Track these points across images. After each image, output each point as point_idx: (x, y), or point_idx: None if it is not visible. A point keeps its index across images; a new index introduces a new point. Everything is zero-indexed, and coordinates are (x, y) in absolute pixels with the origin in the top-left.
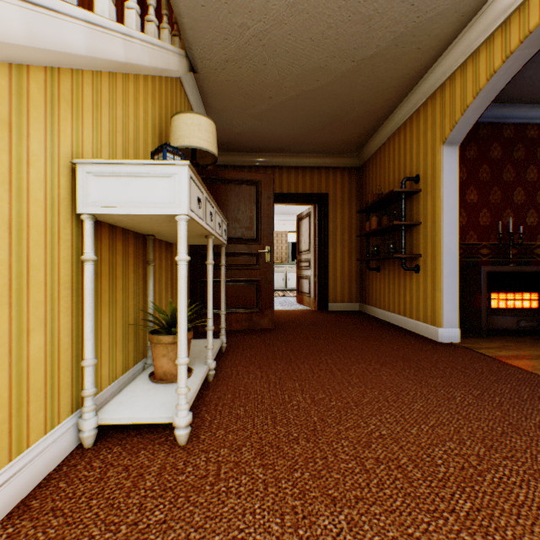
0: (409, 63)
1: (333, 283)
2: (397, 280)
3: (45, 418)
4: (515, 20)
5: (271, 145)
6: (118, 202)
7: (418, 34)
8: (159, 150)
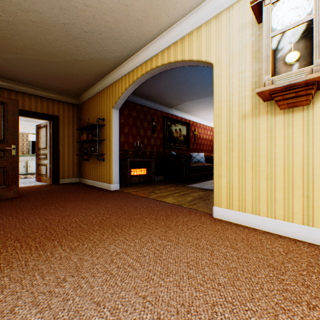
0: (99, 70)
1: (63, 168)
2: (97, 165)
3: None
4: (131, 74)
5: (15, 77)
6: None
7: (101, 61)
8: None
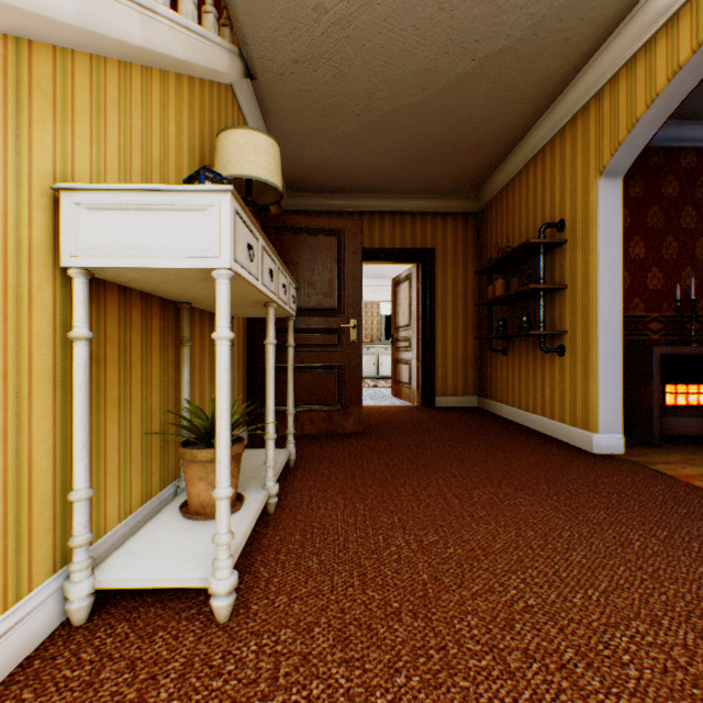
0: (552, 62)
1: (442, 370)
2: (532, 366)
3: (3, 585)
4: None
5: (358, 183)
6: (124, 249)
7: (566, 17)
8: (193, 177)
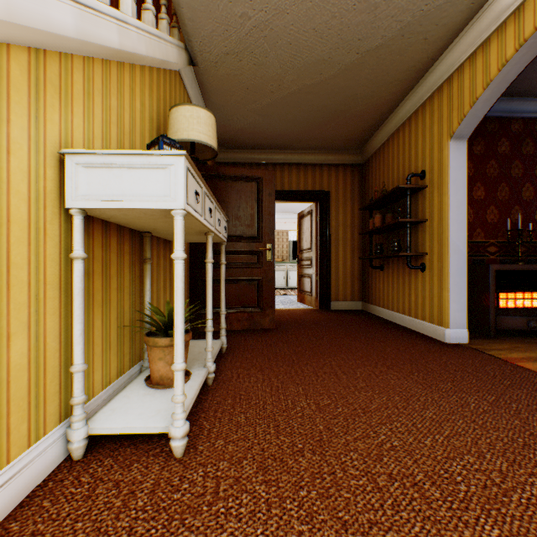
0: (415, 55)
1: (335, 282)
2: (402, 279)
3: (28, 429)
4: (530, 6)
5: (272, 142)
6: (109, 195)
7: (425, 23)
8: (155, 142)
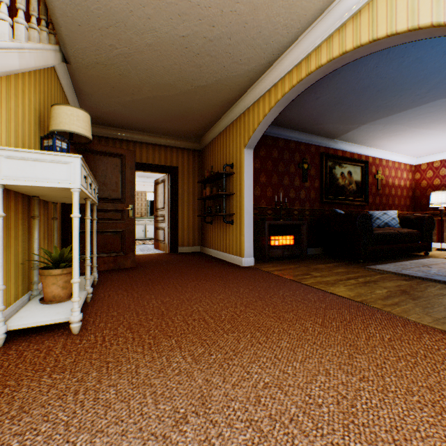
0: (226, 95)
1: (182, 233)
2: (222, 229)
3: None
4: (273, 91)
5: (133, 125)
6: (26, 177)
7: (229, 81)
8: (49, 137)
